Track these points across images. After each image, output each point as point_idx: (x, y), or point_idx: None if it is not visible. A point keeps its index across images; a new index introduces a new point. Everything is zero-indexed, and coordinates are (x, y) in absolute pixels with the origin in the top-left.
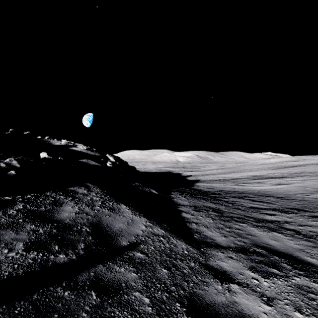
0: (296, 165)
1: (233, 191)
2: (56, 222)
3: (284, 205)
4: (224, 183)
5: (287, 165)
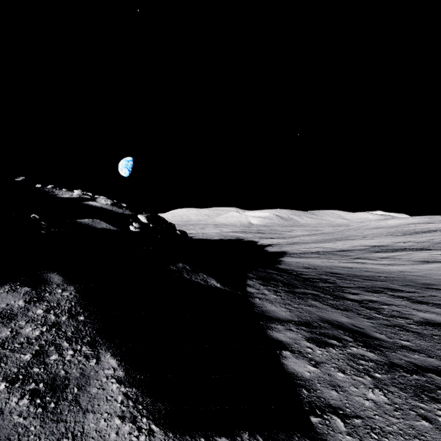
0: (435, 230)
1: (354, 274)
2: None
3: None
4: (328, 258)
5: (419, 229)
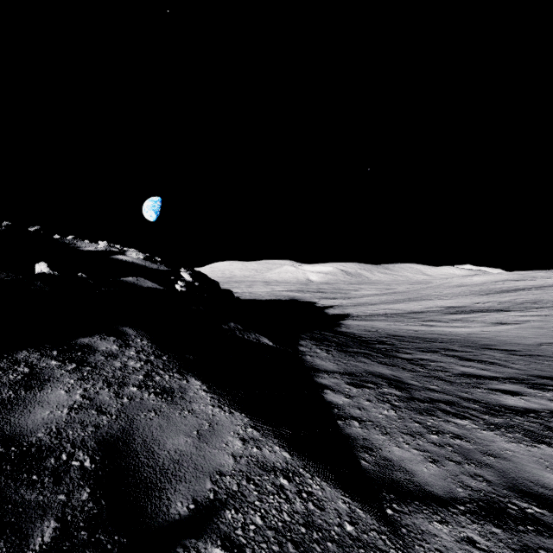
0: (523, 288)
1: (417, 336)
2: (6, 441)
3: (531, 371)
4: (396, 321)
5: (506, 288)
